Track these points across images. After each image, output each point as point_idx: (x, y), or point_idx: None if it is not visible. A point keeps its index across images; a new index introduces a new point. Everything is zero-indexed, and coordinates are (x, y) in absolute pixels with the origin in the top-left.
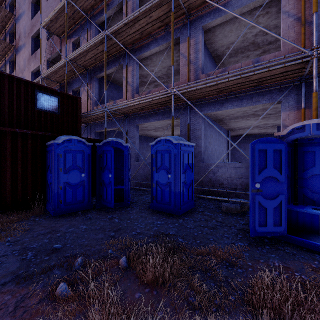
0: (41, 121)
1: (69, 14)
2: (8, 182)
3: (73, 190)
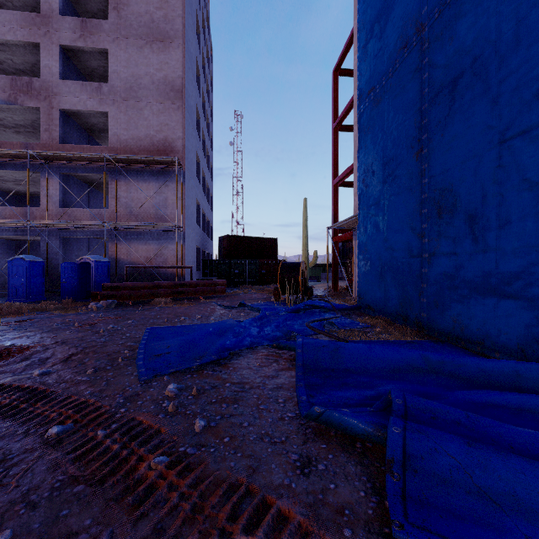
0: None
1: None
2: None
3: None
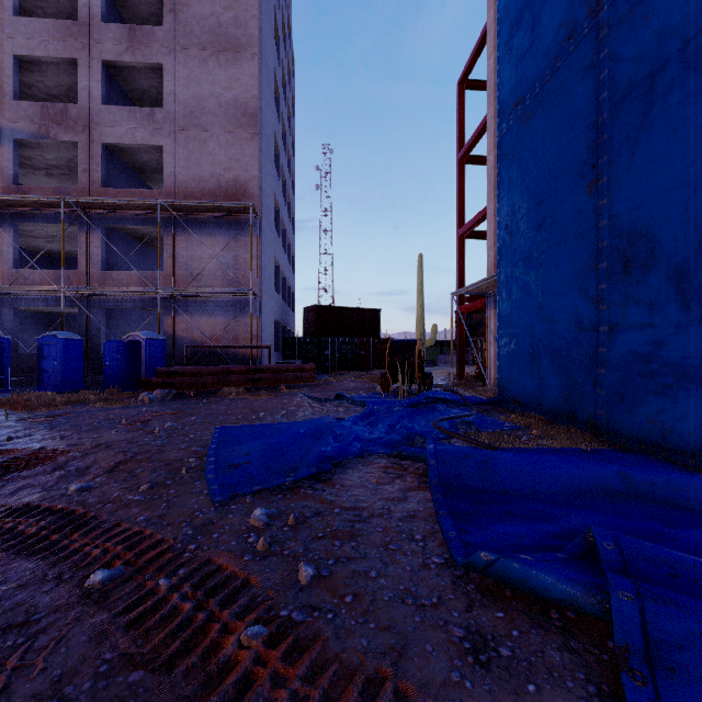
0: None
1: None
2: None
3: None
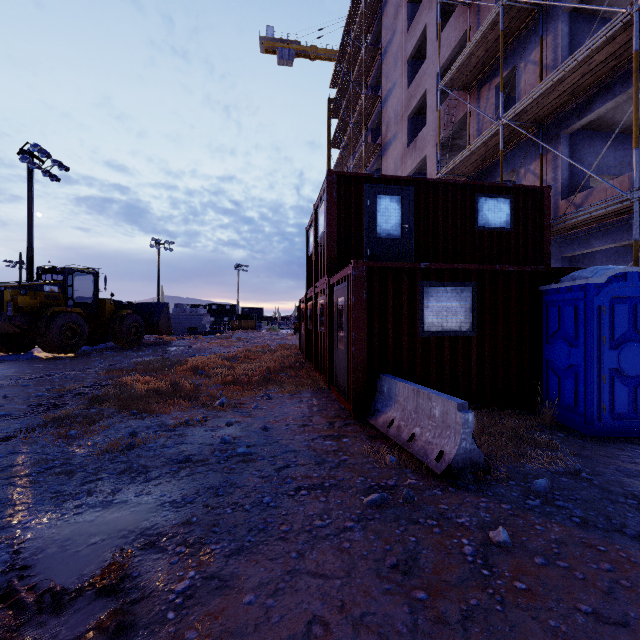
0: (483, 250)
1: (497, 33)
2: (486, 357)
3: (628, 387)
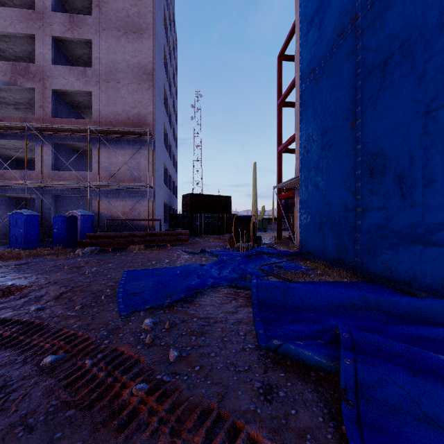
0: None
1: None
2: None
3: None
